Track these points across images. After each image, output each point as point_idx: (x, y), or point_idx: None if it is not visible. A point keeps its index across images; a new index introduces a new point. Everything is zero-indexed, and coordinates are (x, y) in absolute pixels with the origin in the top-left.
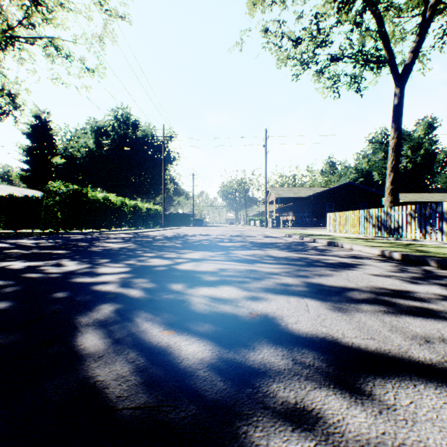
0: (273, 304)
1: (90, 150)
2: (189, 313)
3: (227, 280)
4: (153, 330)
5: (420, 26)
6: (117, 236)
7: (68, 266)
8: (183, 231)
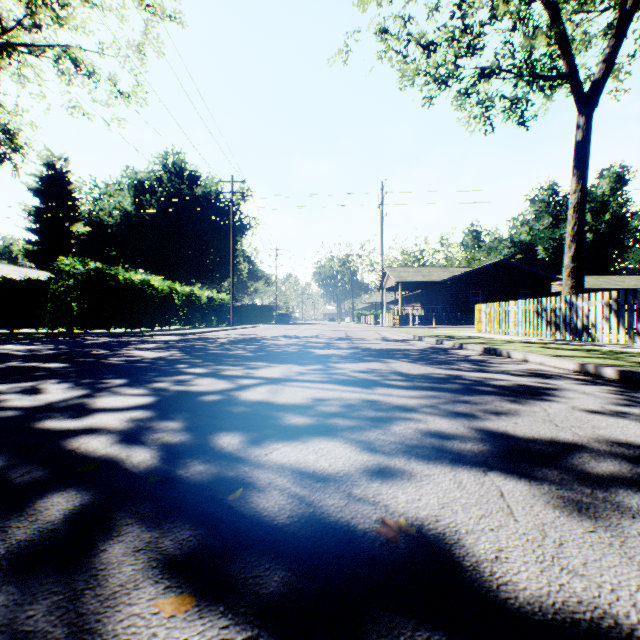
0: (428, 492)
1: (127, 214)
2: (242, 524)
3: (327, 424)
4: (138, 593)
5: (618, 21)
6: (159, 339)
7: (47, 393)
8: (260, 331)
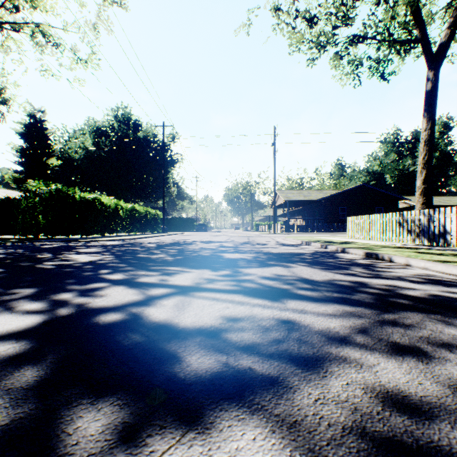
0: None
1: (88, 151)
2: None
3: (240, 375)
4: None
5: None
6: (102, 243)
7: None
8: (183, 237)
